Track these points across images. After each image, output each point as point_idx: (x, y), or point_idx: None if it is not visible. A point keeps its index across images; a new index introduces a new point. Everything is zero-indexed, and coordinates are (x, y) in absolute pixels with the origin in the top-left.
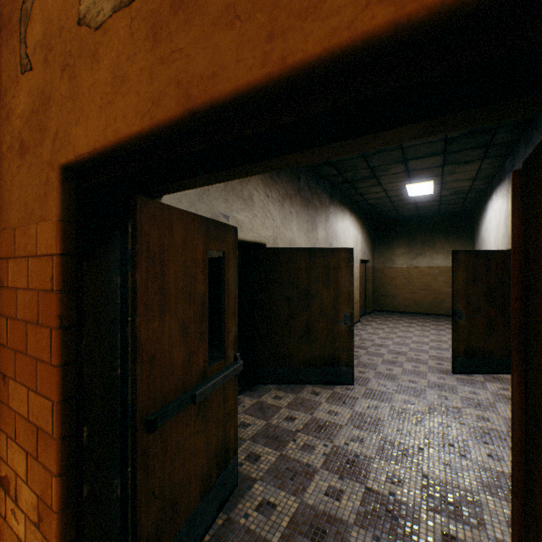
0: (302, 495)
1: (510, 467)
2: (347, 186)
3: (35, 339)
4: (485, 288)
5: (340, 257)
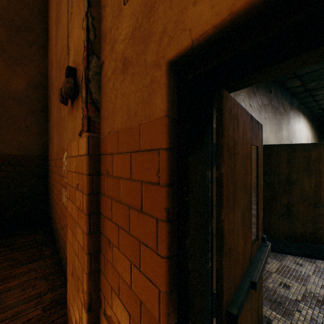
0: None
1: None
2: (305, 95)
3: (138, 223)
4: None
5: (321, 150)
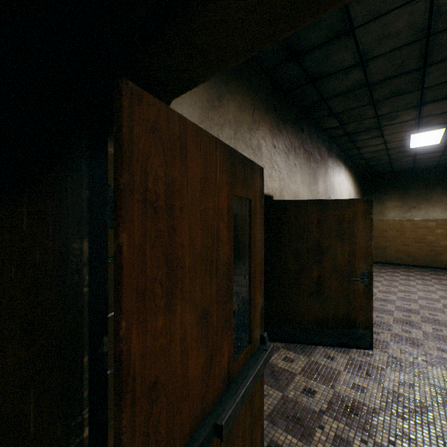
0: None
1: None
2: (345, 140)
3: None
4: None
5: (355, 208)
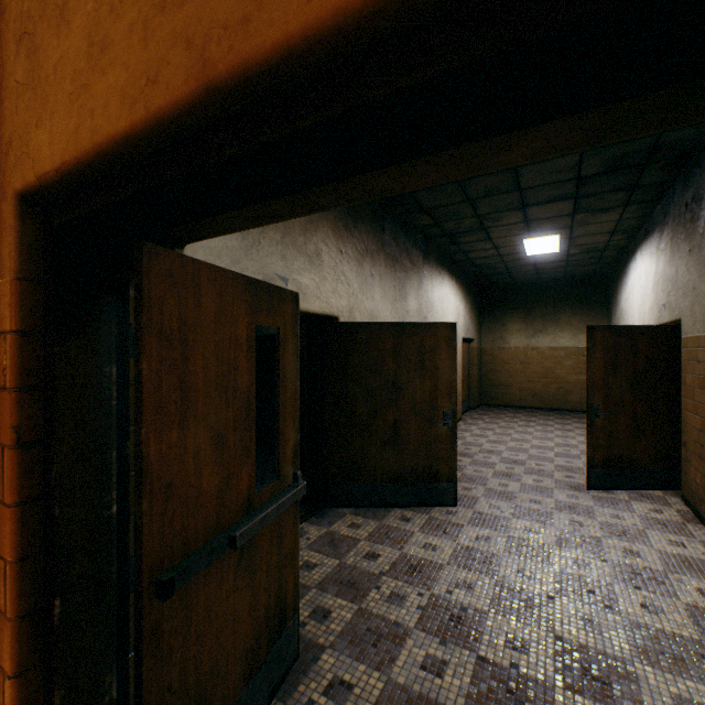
0: (390, 670)
1: (672, 623)
2: (446, 241)
3: None
4: (630, 376)
5: (438, 334)
